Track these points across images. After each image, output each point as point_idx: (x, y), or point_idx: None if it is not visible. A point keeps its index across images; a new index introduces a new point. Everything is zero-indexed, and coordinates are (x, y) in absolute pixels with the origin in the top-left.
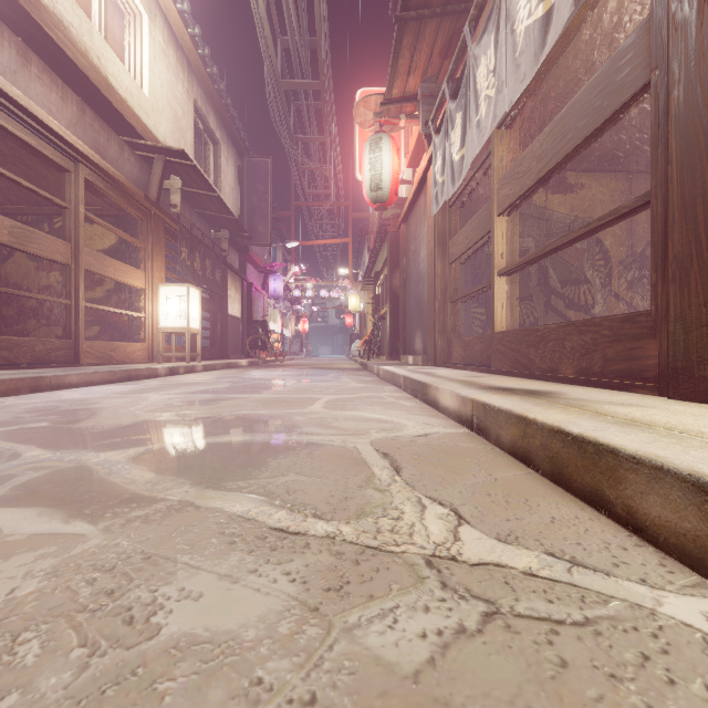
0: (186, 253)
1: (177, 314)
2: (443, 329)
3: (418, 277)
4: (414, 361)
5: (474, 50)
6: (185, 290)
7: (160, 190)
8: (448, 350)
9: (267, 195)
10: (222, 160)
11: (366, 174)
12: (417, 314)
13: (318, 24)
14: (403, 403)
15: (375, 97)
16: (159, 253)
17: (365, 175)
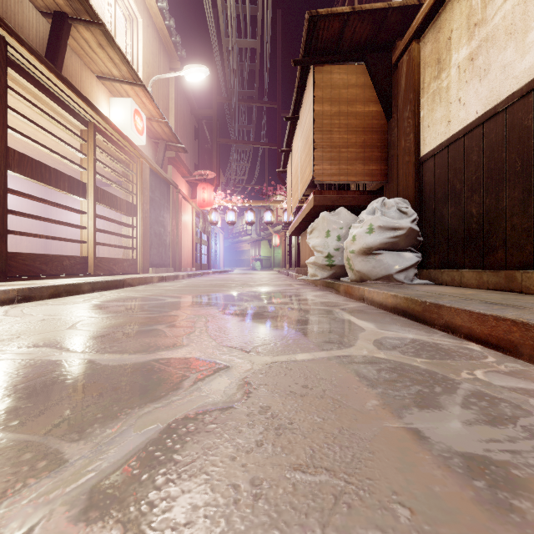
0: None
1: None
2: None
3: None
4: None
5: None
6: None
7: None
8: None
9: None
10: None
11: None
12: None
13: None
14: None
15: None
16: None
17: None
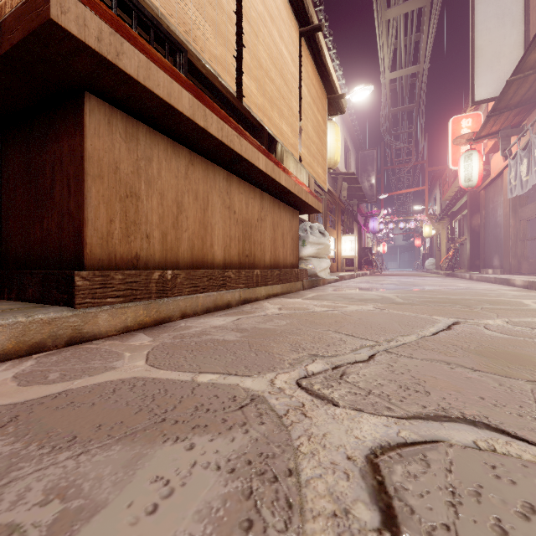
0: (346, 218)
1: (350, 249)
2: (514, 255)
3: (496, 224)
4: (493, 272)
5: (533, 138)
6: (353, 238)
7: (340, 191)
8: (518, 266)
9: (373, 172)
10: (351, 160)
11: (461, 173)
12: (495, 245)
13: (420, 80)
14: (497, 286)
15: (468, 134)
16: (339, 221)
17: (460, 174)
